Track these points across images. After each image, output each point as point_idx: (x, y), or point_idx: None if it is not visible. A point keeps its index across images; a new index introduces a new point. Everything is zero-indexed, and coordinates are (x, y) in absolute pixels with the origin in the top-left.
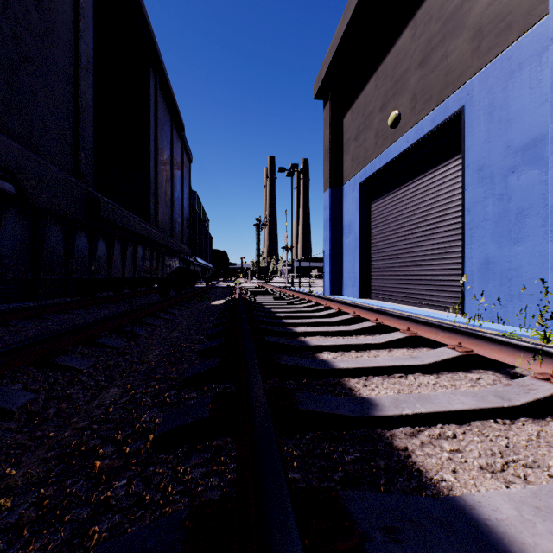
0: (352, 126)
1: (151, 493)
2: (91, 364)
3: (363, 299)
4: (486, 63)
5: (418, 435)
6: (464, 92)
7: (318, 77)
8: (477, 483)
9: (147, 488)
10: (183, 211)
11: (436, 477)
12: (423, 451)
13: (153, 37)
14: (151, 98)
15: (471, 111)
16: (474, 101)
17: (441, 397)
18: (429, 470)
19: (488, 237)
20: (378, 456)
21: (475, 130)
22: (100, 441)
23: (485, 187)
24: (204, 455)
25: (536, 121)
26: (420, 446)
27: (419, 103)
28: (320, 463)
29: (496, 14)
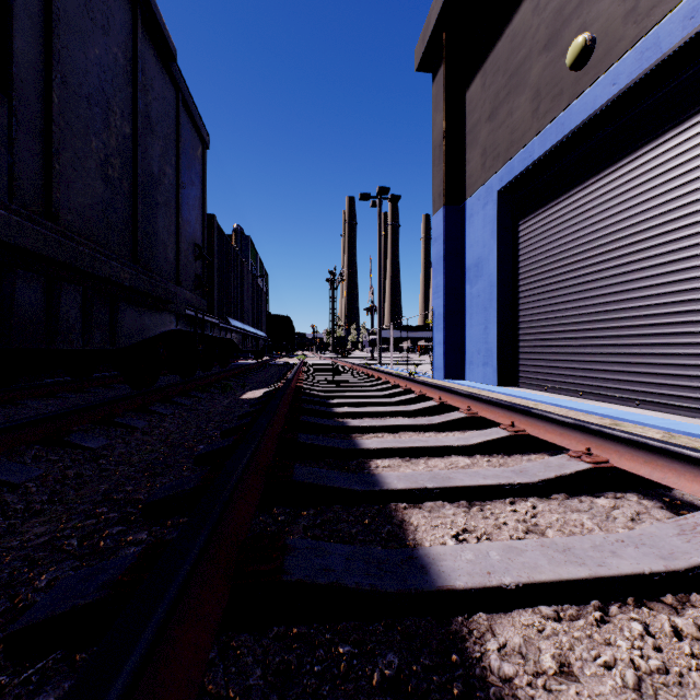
0: (482, 99)
1: None
2: None
3: (505, 387)
4: None
5: None
6: None
7: (423, 31)
8: None
9: None
10: (180, 223)
11: None
12: None
13: None
14: None
15: None
16: None
17: None
18: None
19: None
20: None
21: None
22: None
23: None
24: None
25: None
26: None
27: None
28: None
29: None
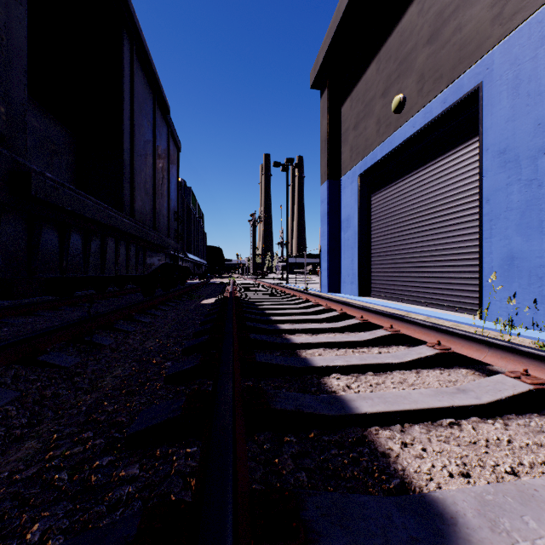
0: (350, 115)
1: None
2: (13, 397)
3: (363, 297)
4: (509, 31)
5: None
6: (482, 66)
7: (315, 65)
8: None
9: None
10: (169, 202)
11: None
12: None
13: None
14: (125, 67)
15: (491, 87)
16: (495, 75)
17: None
18: None
19: (513, 229)
20: None
21: (496, 109)
22: None
23: (508, 172)
24: None
25: None
26: None
27: (427, 83)
28: None
29: None
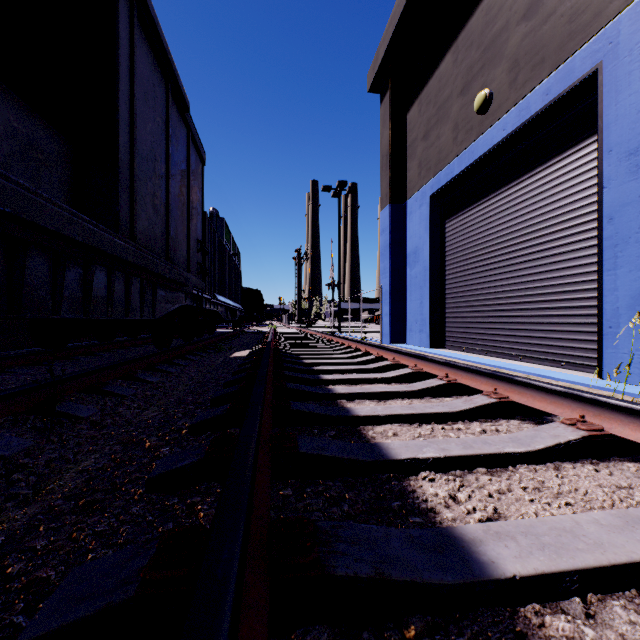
0: (419, 122)
1: None
2: None
3: (435, 349)
4: None
5: None
6: (602, 40)
7: (374, 62)
8: None
9: None
10: (190, 227)
11: None
12: None
13: None
14: (121, 33)
15: (615, 67)
16: (622, 50)
17: None
18: None
19: None
20: None
21: (623, 95)
22: None
23: None
24: None
25: None
26: None
27: (523, 72)
28: None
29: None
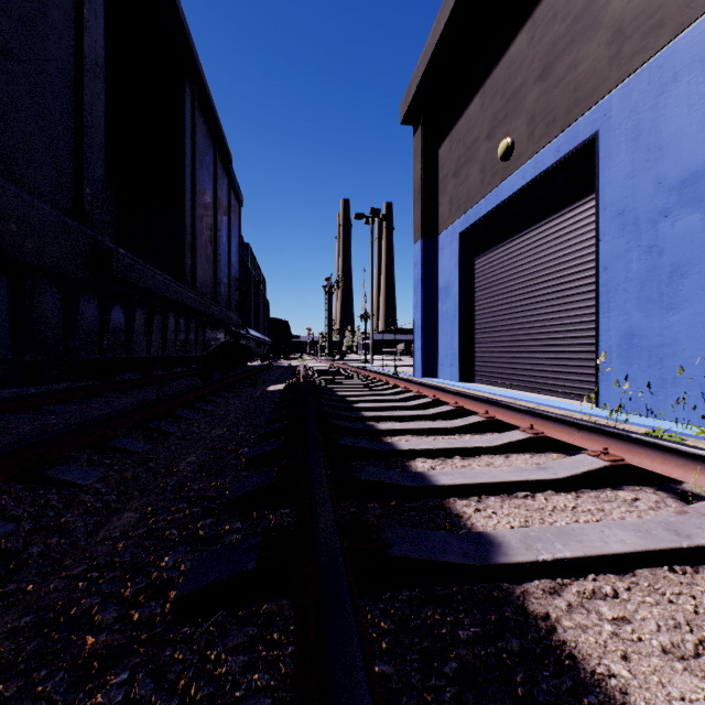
0: (450, 159)
1: (163, 699)
2: (99, 476)
3: (464, 383)
4: (628, 73)
5: (562, 591)
6: (599, 111)
7: (406, 95)
8: (664, 680)
9: (158, 688)
10: (231, 268)
11: (600, 669)
12: (573, 620)
13: (189, 37)
14: (187, 118)
15: (608, 137)
16: (613, 124)
17: (590, 532)
18: (587, 656)
19: (632, 302)
20: (507, 630)
21: (614, 162)
22: (99, 600)
23: (627, 236)
24: (247, 631)
25: (697, 149)
26: (567, 611)
27: (539, 127)
28: (421, 644)
29: (642, 8)
